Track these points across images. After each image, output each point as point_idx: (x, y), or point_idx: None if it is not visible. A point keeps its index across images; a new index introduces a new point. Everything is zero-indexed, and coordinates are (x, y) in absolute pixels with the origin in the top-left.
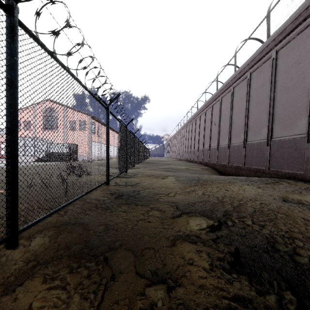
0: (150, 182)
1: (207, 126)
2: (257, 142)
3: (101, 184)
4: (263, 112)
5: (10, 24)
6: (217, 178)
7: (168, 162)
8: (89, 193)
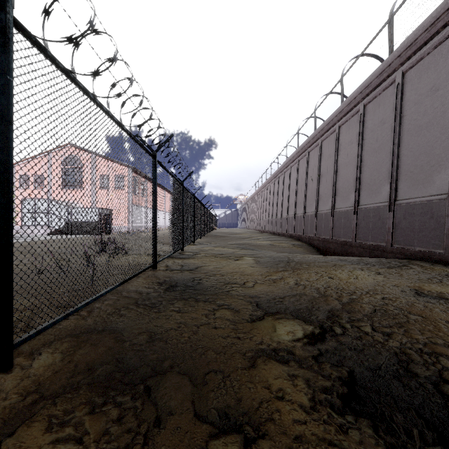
0: (218, 266)
1: (301, 182)
2: (374, 206)
3: (145, 268)
4: (383, 162)
5: (0, 24)
6: (316, 259)
7: (244, 234)
8: (127, 282)
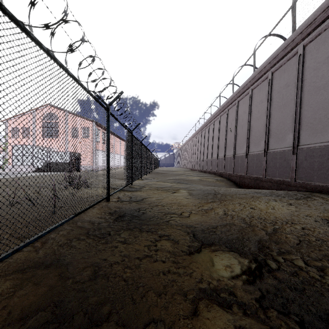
0: (159, 198)
1: (222, 133)
2: (280, 150)
3: (99, 201)
4: (288, 116)
5: None
6: (237, 192)
7: (179, 172)
8: (83, 213)
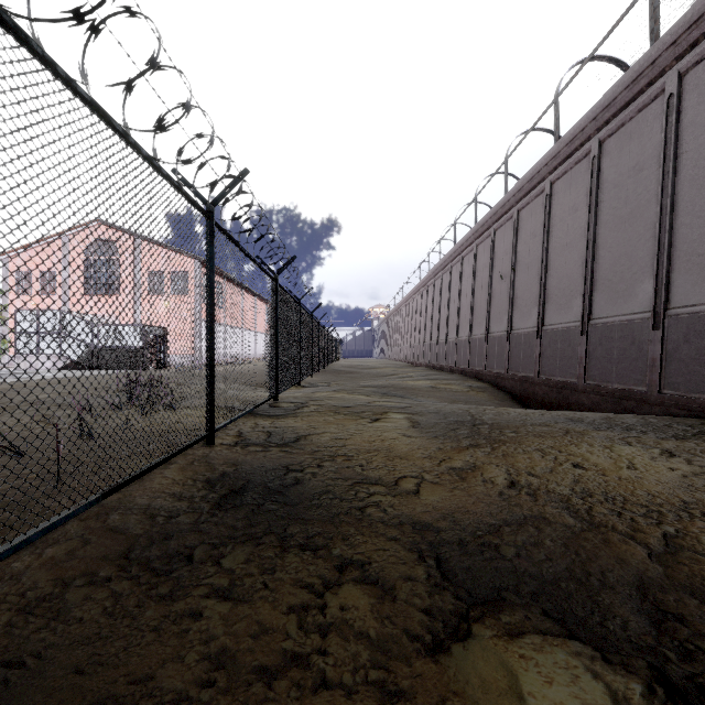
0: (340, 435)
1: (480, 282)
2: (622, 320)
3: (184, 447)
4: (640, 240)
5: None
6: (525, 418)
7: (385, 369)
8: (139, 480)
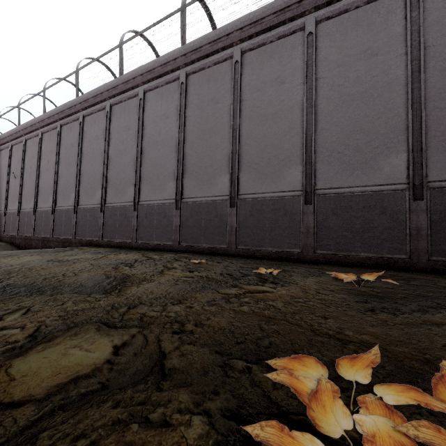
0: None
1: (2, 176)
2: (66, 208)
3: None
4: (72, 176)
5: None
6: None
7: None
8: None
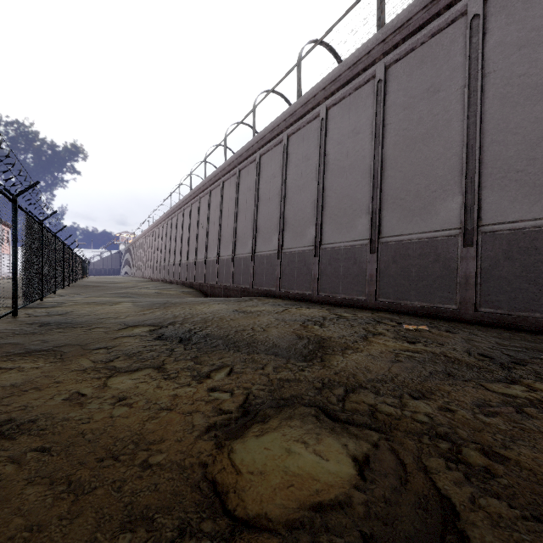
0: (92, 310)
1: (193, 227)
2: (244, 256)
3: (8, 313)
4: (250, 221)
5: None
6: (192, 300)
7: (128, 283)
8: None
